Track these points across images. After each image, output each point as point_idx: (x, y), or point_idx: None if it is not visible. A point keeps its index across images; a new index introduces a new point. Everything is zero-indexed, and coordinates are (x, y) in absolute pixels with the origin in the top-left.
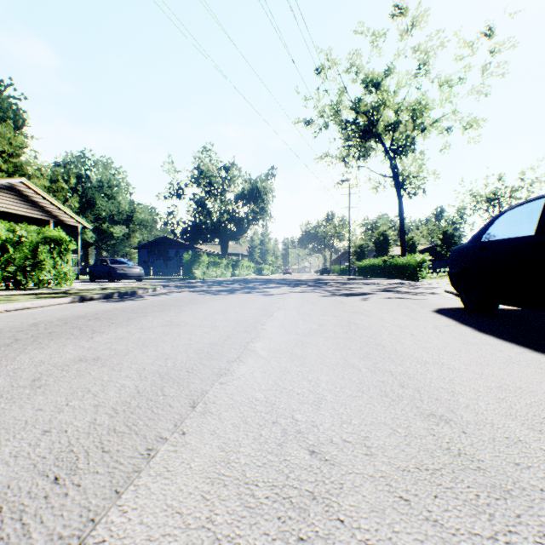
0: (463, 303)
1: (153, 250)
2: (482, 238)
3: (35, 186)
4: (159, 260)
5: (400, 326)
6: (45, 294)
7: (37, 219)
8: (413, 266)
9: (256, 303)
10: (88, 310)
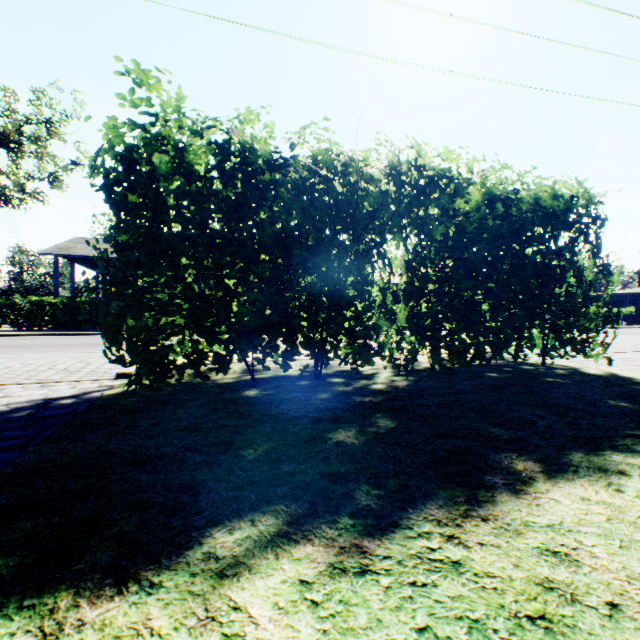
0: None
1: None
2: None
3: None
4: None
5: None
6: None
7: None
8: None
9: None
10: None
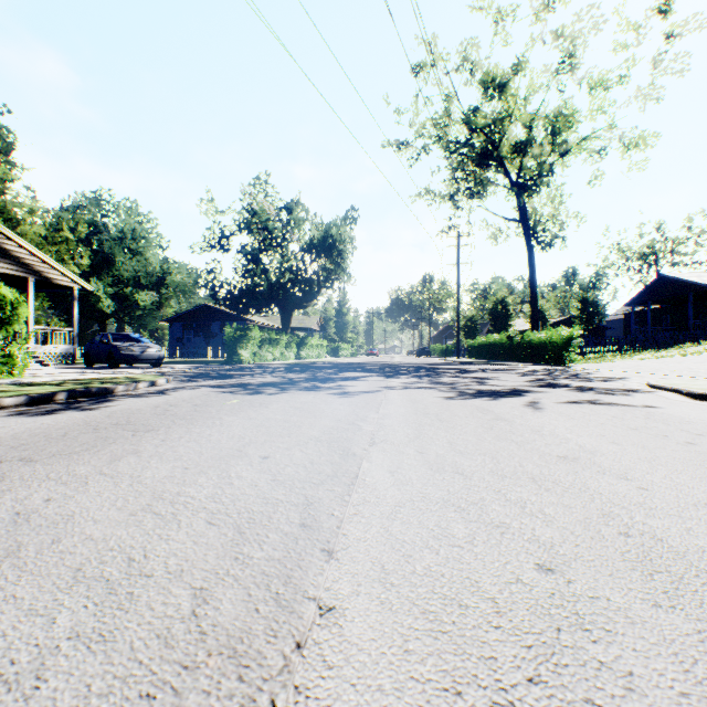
0: None
1: (190, 323)
2: None
3: (3, 227)
4: (198, 336)
5: None
6: None
7: (9, 276)
8: (556, 345)
9: (322, 420)
10: None
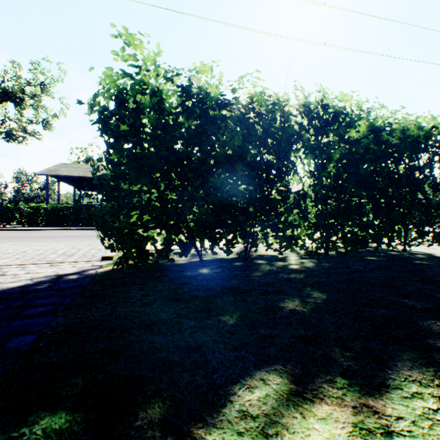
0: None
1: None
2: None
3: None
4: None
5: None
6: None
7: None
8: None
9: None
10: None
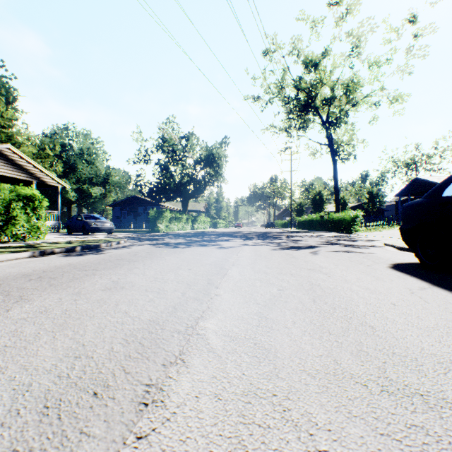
0: (420, 259)
1: (125, 207)
2: (443, 193)
3: (19, 152)
4: (130, 215)
5: (371, 290)
6: (10, 248)
7: (21, 180)
8: (347, 221)
9: (211, 258)
10: (40, 266)
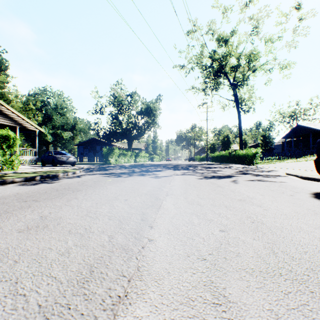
0: None
1: (87, 146)
2: None
3: (5, 104)
4: (90, 152)
5: None
6: None
7: (8, 125)
8: (250, 156)
9: (147, 187)
10: None
